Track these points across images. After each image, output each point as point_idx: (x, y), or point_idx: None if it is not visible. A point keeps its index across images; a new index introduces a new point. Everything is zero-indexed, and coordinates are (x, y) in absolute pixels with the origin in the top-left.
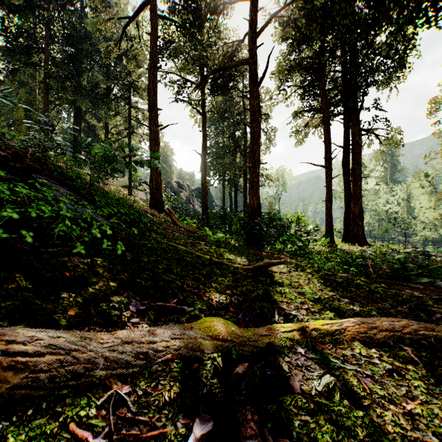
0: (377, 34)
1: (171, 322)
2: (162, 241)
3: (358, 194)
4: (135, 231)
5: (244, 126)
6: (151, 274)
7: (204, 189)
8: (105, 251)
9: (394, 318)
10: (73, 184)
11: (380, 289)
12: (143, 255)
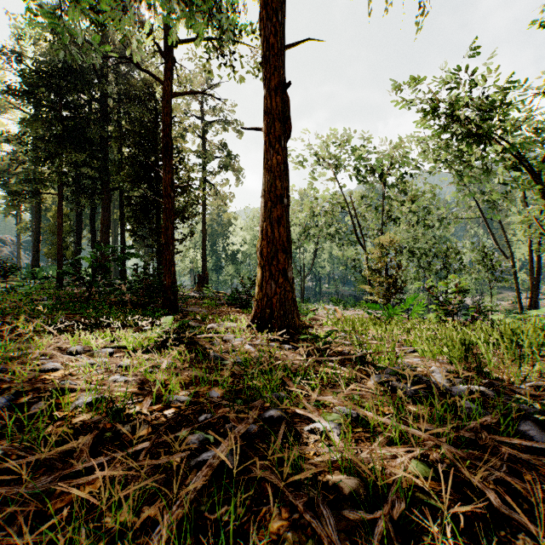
0: None
1: None
2: None
3: None
4: None
5: None
6: None
7: (19, 254)
8: None
9: None
10: None
11: None
12: None
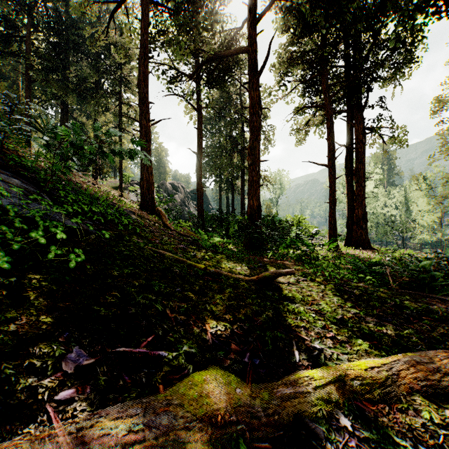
0: (382, 26)
1: (134, 390)
2: (145, 247)
3: (362, 195)
4: (105, 235)
5: (241, 125)
6: (119, 295)
7: (200, 190)
8: (52, 262)
9: (442, 346)
10: (36, 177)
11: (407, 302)
12: (114, 267)
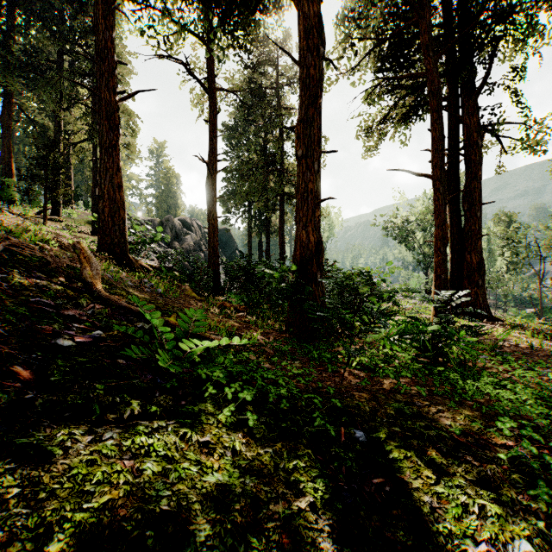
0: None
1: None
2: None
3: (477, 232)
4: None
5: (280, 131)
6: None
7: (212, 222)
8: None
9: None
10: None
11: None
12: None
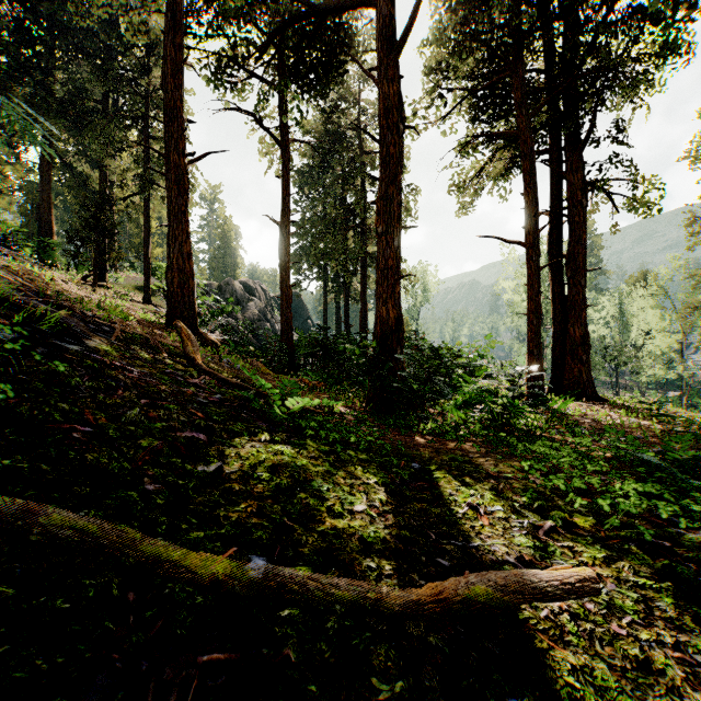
0: None
1: None
2: None
3: (581, 302)
4: None
5: (361, 181)
6: None
7: (286, 291)
8: None
9: None
10: None
11: None
12: None
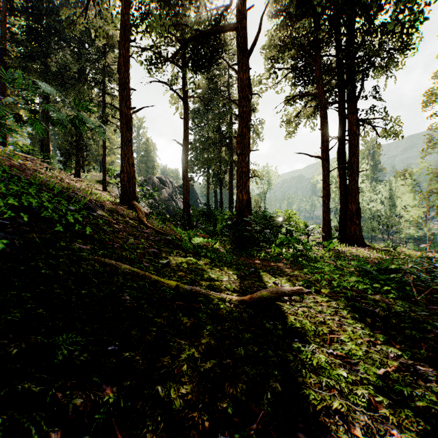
0: (379, 10)
1: None
2: (89, 256)
3: (355, 190)
4: None
5: (229, 118)
6: None
7: (186, 183)
8: None
9: None
10: None
11: None
12: None
